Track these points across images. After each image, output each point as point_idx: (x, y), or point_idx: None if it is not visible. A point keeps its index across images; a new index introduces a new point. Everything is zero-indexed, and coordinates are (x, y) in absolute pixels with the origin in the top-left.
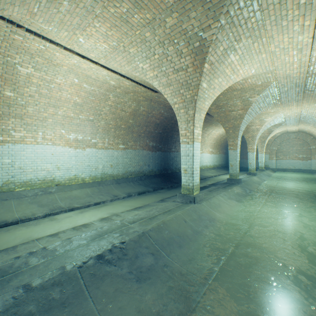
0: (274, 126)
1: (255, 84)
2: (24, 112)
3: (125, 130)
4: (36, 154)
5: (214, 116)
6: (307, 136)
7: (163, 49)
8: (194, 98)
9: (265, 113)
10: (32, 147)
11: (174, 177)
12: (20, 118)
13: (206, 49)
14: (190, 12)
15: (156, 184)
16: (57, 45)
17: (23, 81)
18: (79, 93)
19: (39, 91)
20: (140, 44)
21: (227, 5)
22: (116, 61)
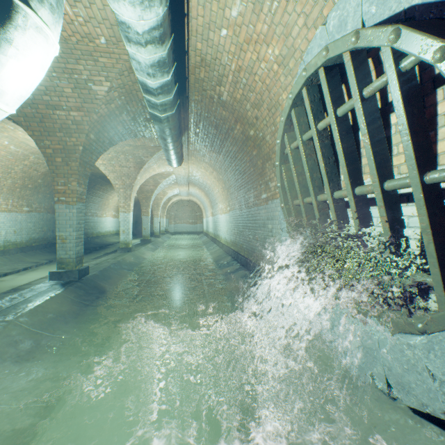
0: (173, 195)
1: (163, 173)
2: None
3: (31, 190)
4: None
5: None
6: (195, 204)
7: (117, 154)
8: (132, 185)
9: (168, 187)
10: None
11: None
12: None
13: (144, 164)
14: (140, 149)
15: None
16: None
17: None
18: (0, 152)
19: None
20: None
21: (157, 154)
22: None
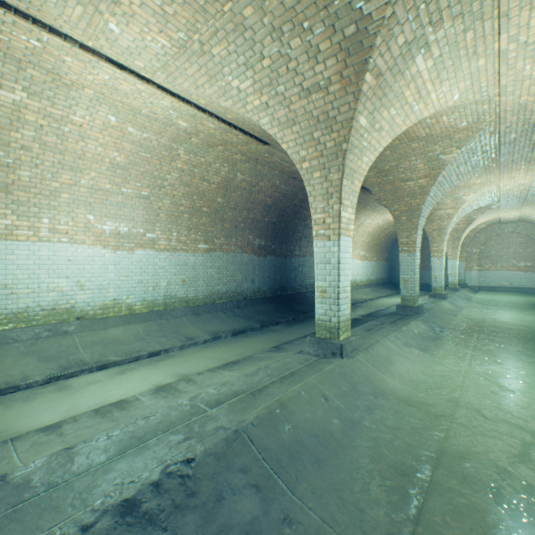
0: (477, 210)
1: (455, 126)
2: (13, 180)
3: (209, 216)
4: (37, 261)
5: (372, 191)
6: (534, 228)
7: (280, 45)
8: (341, 149)
9: (465, 185)
10: (29, 247)
11: (298, 302)
12: (5, 190)
13: (370, 39)
14: None
15: (267, 315)
16: (65, 39)
17: (7, 118)
18: (120, 144)
19: (41, 139)
20: (234, 35)
21: None
22: (187, 76)
